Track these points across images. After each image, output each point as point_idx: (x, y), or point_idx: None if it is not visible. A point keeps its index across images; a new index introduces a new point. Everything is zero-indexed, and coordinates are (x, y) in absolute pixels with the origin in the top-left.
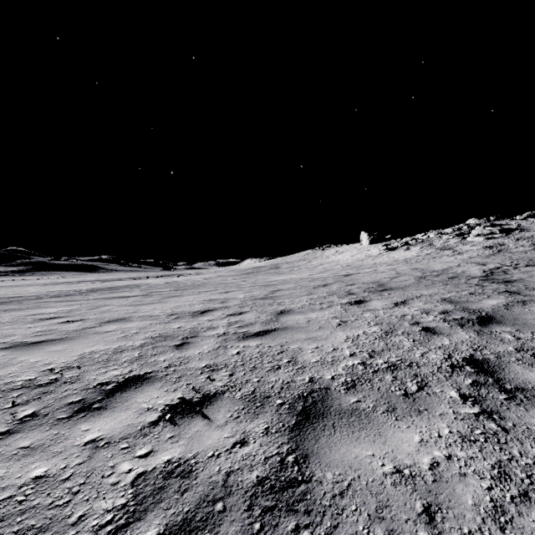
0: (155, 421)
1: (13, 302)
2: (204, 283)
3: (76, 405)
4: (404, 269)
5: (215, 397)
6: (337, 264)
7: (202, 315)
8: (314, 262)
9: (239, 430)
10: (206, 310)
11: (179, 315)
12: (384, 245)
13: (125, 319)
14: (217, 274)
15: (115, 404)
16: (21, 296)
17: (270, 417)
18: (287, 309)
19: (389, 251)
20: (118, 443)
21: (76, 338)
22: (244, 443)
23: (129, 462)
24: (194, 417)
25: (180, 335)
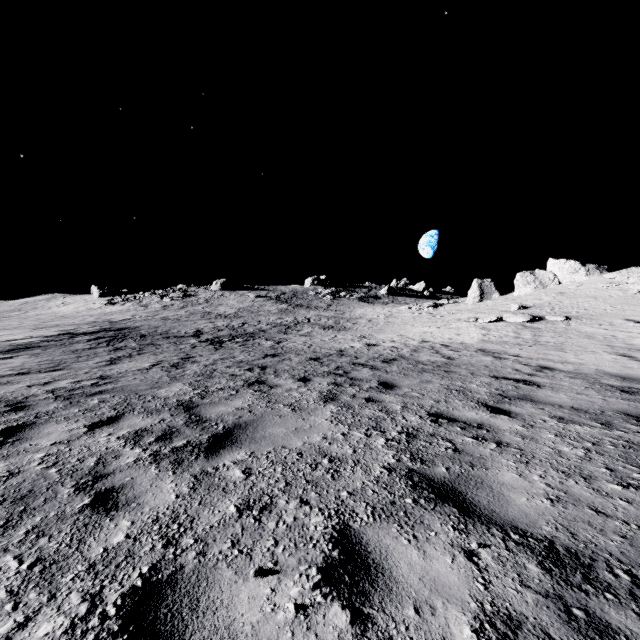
0: None
1: None
2: None
3: None
4: (91, 318)
5: None
6: (54, 315)
7: None
8: (32, 312)
9: None
10: None
11: None
12: (109, 300)
13: None
14: None
15: None
16: None
17: None
18: None
19: (109, 305)
20: None
21: None
22: None
23: None
24: None
25: None
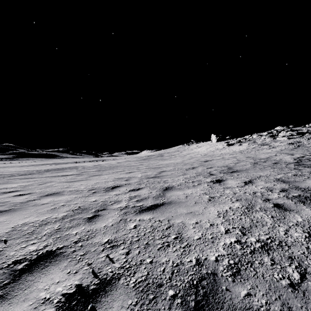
0: None
1: None
2: (117, 166)
3: None
4: (241, 157)
5: (110, 284)
6: (198, 154)
7: (112, 190)
8: (184, 152)
9: None
10: (115, 186)
11: (96, 190)
12: (225, 142)
13: (59, 193)
14: (126, 160)
15: (16, 291)
16: (2, 174)
17: None
18: (170, 186)
19: (229, 146)
20: None
21: (18, 209)
22: None
23: None
24: None
25: (93, 208)
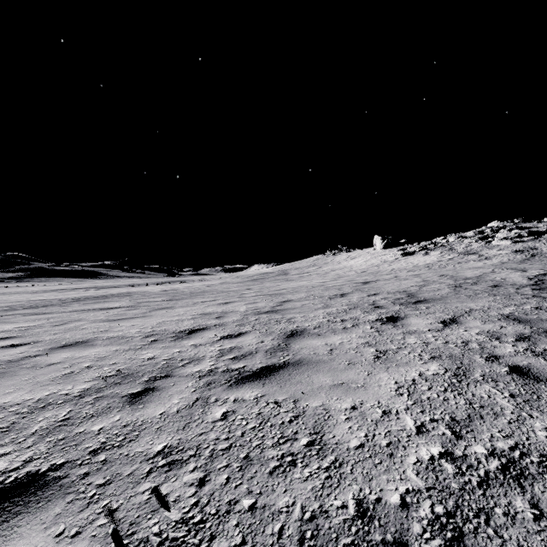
0: None
1: None
2: (204, 292)
3: None
4: (430, 276)
5: None
6: (350, 270)
7: (188, 337)
8: (325, 267)
9: None
10: (195, 329)
11: (158, 337)
12: (399, 249)
13: (87, 343)
14: (221, 281)
15: None
16: None
17: None
18: (300, 329)
19: (406, 256)
20: None
21: None
22: None
23: None
24: None
25: (146, 373)
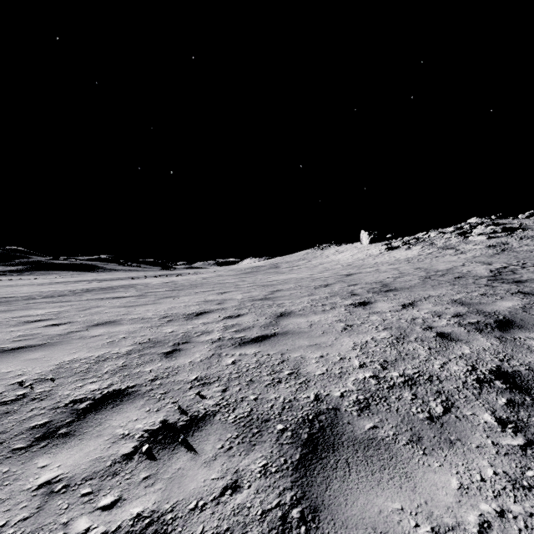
0: (129, 454)
1: (3, 302)
2: (202, 283)
3: (39, 429)
4: (407, 269)
5: (204, 420)
6: (337, 264)
7: (197, 318)
8: (314, 261)
9: (231, 468)
10: (201, 312)
11: (172, 318)
12: (384, 244)
13: (115, 322)
14: (216, 274)
15: (86, 428)
16: (13, 296)
17: (269, 449)
18: (288, 311)
19: (389, 250)
20: (79, 486)
21: (58, 343)
22: (236, 488)
23: (88, 517)
24: (177, 448)
25: (171, 341)
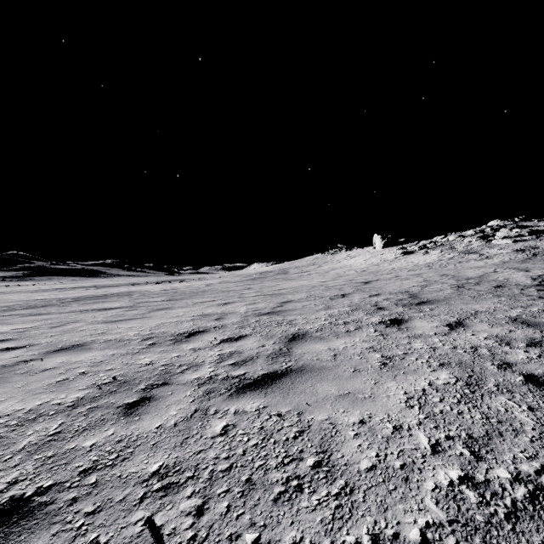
0: None
1: None
2: (203, 291)
3: None
4: (431, 275)
5: None
6: (350, 269)
7: (187, 340)
8: (325, 266)
9: None
10: (194, 331)
11: (157, 340)
12: (399, 248)
13: (84, 346)
14: (221, 280)
15: None
16: None
17: None
18: (302, 332)
19: (405, 255)
20: None
21: None
22: None
23: None
24: None
25: (143, 381)
